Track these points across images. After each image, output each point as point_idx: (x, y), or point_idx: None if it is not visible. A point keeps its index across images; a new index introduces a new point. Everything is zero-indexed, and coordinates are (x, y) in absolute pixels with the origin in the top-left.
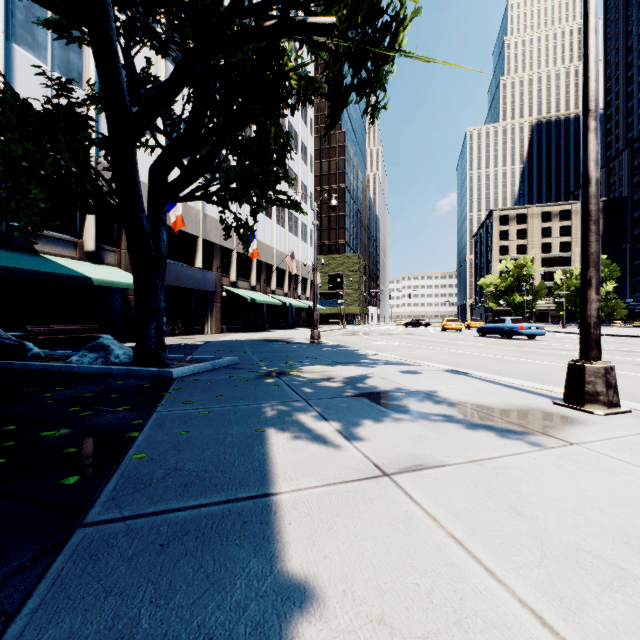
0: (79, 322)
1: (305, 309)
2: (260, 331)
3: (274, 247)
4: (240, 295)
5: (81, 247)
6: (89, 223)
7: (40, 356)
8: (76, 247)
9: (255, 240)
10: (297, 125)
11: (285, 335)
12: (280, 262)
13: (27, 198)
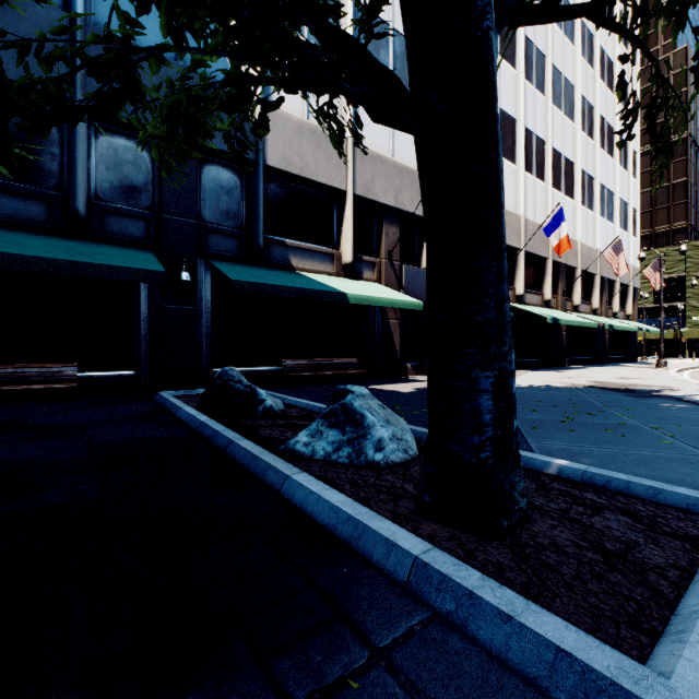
0: (336, 354)
1: (622, 333)
2: (558, 367)
3: (577, 240)
4: (527, 315)
5: (338, 260)
6: (346, 228)
7: (274, 411)
8: (333, 260)
9: (563, 223)
10: (611, 49)
11: (629, 378)
12: (586, 262)
13: (184, 49)
